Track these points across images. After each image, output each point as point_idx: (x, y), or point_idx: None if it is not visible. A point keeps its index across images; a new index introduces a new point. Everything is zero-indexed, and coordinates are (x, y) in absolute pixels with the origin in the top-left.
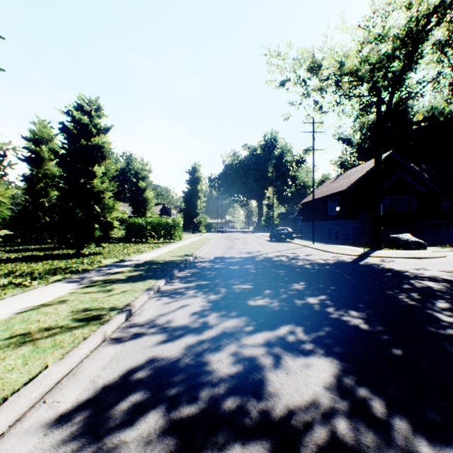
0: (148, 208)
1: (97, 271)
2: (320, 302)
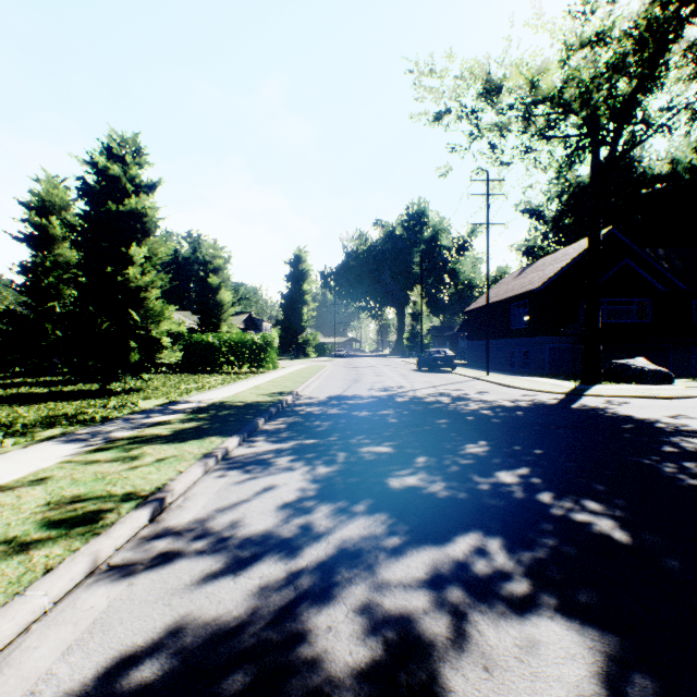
0: (223, 318)
1: (124, 421)
2: (523, 481)
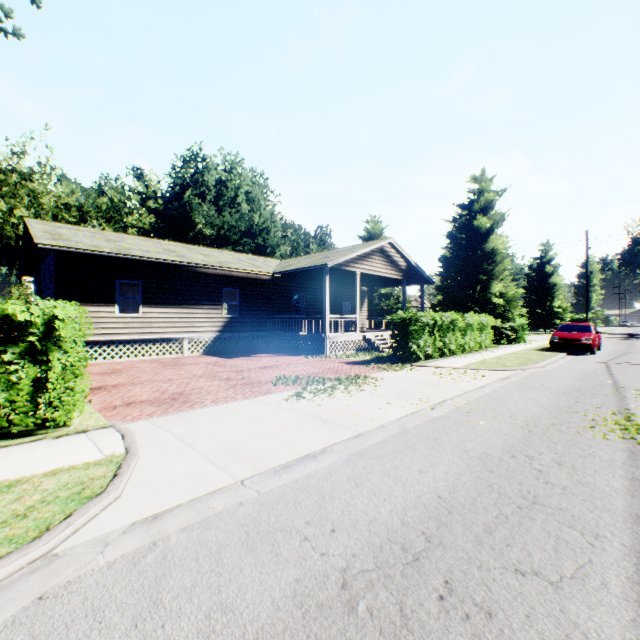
0: None
1: None
2: None
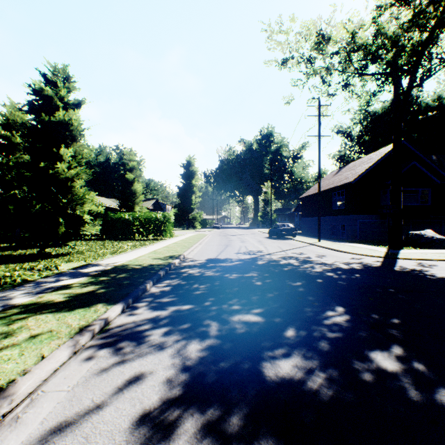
0: (136, 202)
1: (34, 284)
2: (408, 369)
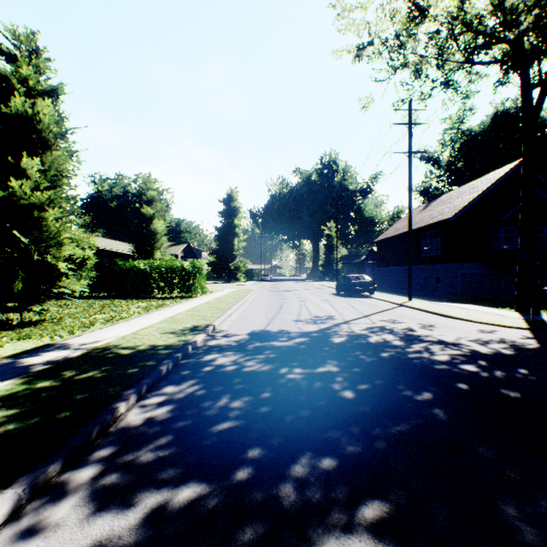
0: (157, 246)
1: None
2: None
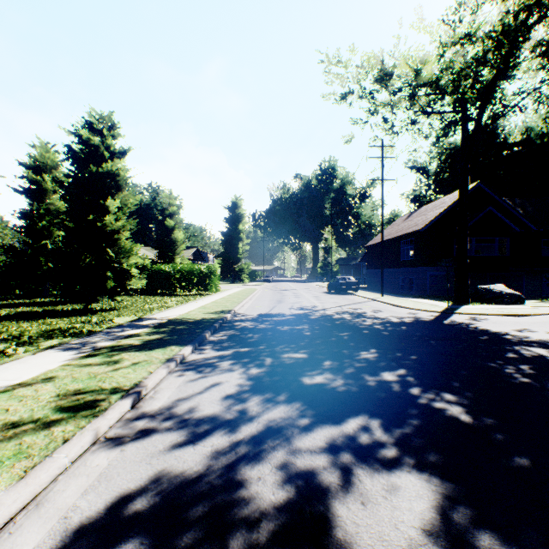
0: (177, 252)
1: (105, 333)
2: (401, 379)
